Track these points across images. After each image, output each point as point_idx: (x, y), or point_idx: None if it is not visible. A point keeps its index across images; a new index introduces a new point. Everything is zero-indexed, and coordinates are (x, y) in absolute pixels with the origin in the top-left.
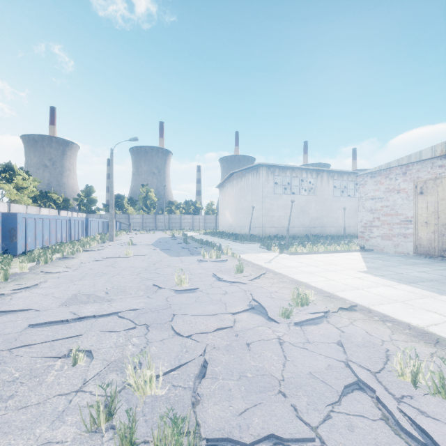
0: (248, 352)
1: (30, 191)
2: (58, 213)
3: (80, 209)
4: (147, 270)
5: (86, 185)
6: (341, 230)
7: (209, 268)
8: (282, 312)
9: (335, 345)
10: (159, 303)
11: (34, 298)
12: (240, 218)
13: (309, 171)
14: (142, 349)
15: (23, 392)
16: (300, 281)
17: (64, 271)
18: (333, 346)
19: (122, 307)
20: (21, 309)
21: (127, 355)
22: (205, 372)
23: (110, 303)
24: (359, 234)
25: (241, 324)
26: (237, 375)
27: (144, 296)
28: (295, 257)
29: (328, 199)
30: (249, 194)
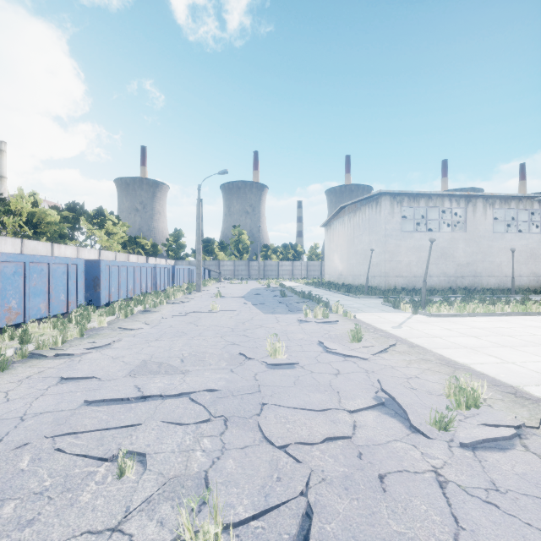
0: (383, 498)
1: (119, 236)
2: (146, 260)
3: (169, 255)
4: (234, 330)
5: (175, 229)
6: (505, 281)
7: (313, 332)
8: (435, 419)
9: None
10: (244, 382)
11: (101, 362)
12: (354, 264)
13: (455, 197)
14: (214, 461)
15: (47, 516)
16: (453, 361)
17: (142, 328)
18: None
19: (196, 385)
20: (85, 376)
21: (190, 473)
22: (309, 528)
23: (184, 376)
24: None
25: (365, 432)
26: None
27: (226, 369)
28: (438, 320)
29: (485, 237)
30: (366, 233)
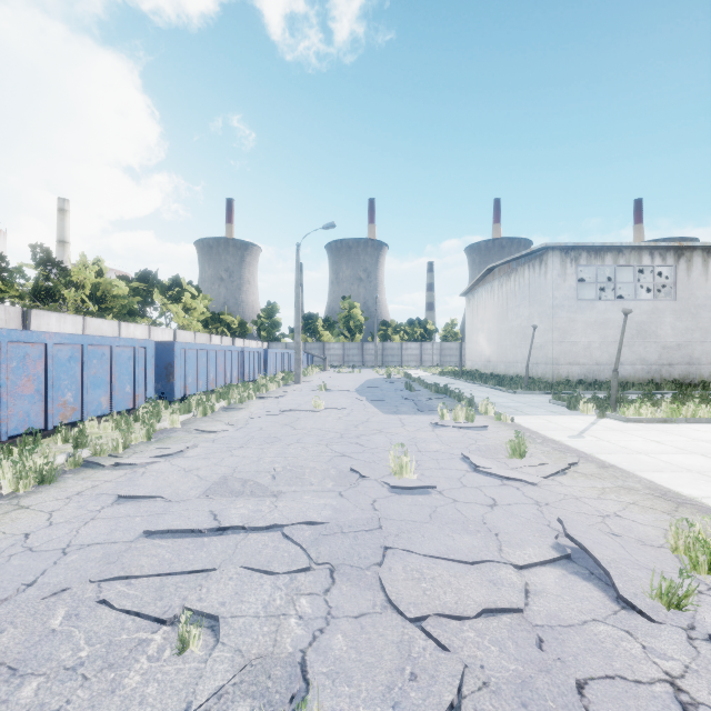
0: None
1: (200, 313)
2: (232, 342)
3: (260, 336)
4: (343, 436)
5: (268, 302)
6: None
7: (453, 442)
8: (660, 589)
9: None
10: (358, 513)
11: (170, 476)
12: (507, 347)
13: (658, 250)
14: (315, 635)
15: (78, 707)
16: (673, 493)
17: (224, 430)
18: None
19: (292, 514)
20: (148, 494)
21: (280, 654)
22: None
23: (275, 500)
24: None
25: (545, 604)
26: None
27: (333, 492)
28: (639, 428)
29: (705, 306)
30: (525, 304)
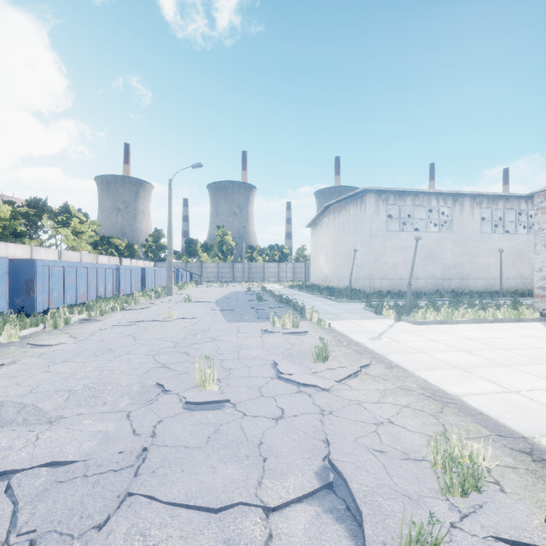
0: None
1: (88, 236)
2: (119, 261)
3: (148, 257)
4: (176, 345)
5: (155, 229)
6: (493, 283)
7: (273, 347)
8: (409, 536)
9: None
10: (126, 442)
11: None
12: (338, 266)
13: (442, 196)
14: None
15: None
16: (441, 391)
17: (61, 343)
18: None
19: (45, 450)
20: None
21: None
22: None
23: (46, 429)
24: (536, 291)
25: None
26: None
27: (122, 412)
28: (424, 329)
29: (472, 237)
30: (351, 233)
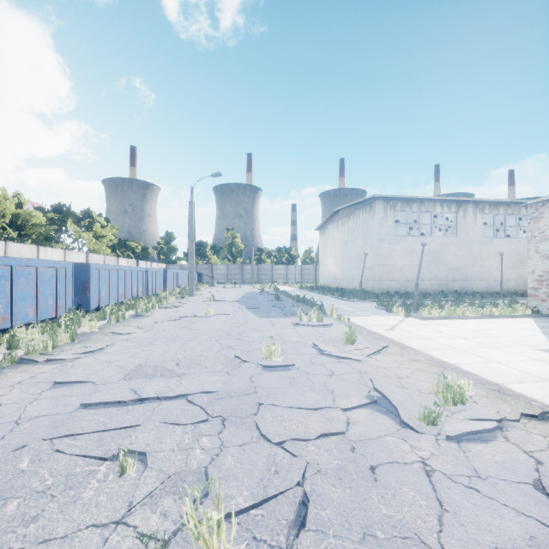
0: (374, 486)
1: (108, 239)
2: (136, 264)
3: (160, 259)
4: (229, 334)
5: (166, 232)
6: (495, 285)
7: (308, 335)
8: (424, 415)
9: (531, 488)
10: (240, 384)
11: (95, 367)
12: (348, 268)
13: (446, 202)
14: (213, 458)
15: (51, 513)
16: (443, 362)
17: (135, 332)
18: (527, 491)
19: (193, 387)
20: (79, 380)
21: (190, 469)
22: (305, 515)
23: (180, 379)
24: (529, 291)
25: (358, 429)
26: (358, 531)
27: (223, 372)
28: (430, 323)
29: (475, 241)
30: (360, 237)
